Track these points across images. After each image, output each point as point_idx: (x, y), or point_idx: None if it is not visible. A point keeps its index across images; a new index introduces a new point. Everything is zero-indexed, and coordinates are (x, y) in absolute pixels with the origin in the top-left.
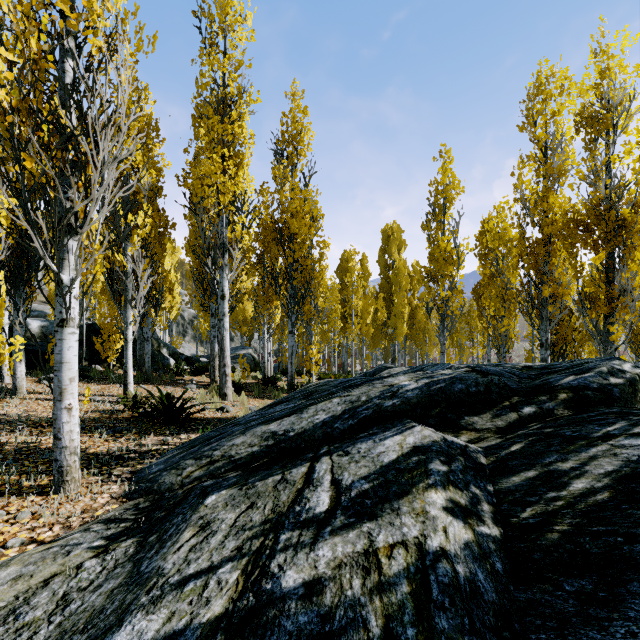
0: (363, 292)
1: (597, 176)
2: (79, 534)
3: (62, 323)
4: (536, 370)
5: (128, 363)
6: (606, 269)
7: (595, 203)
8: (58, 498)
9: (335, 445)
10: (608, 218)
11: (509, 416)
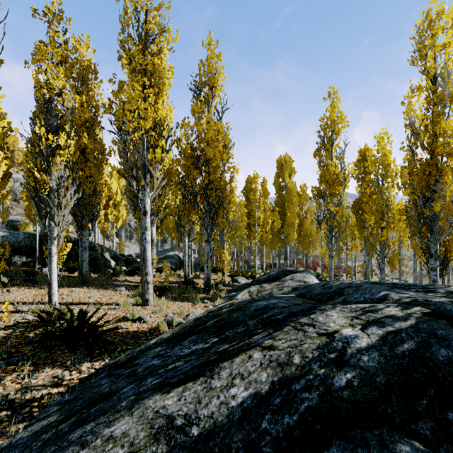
0: (263, 207)
1: None
2: None
3: None
4: None
5: (52, 275)
6: None
7: None
8: None
9: None
10: None
11: None
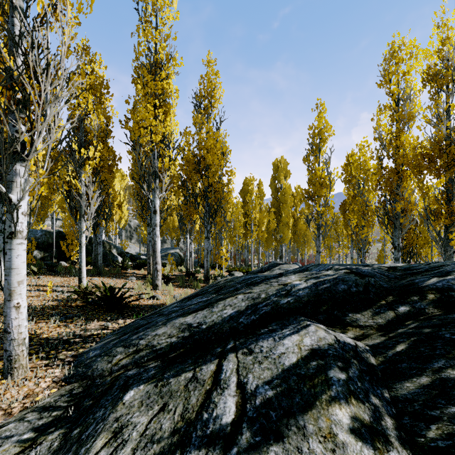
0: (259, 208)
1: (439, 119)
2: (13, 425)
3: (11, 235)
4: (400, 271)
5: (82, 262)
6: (447, 190)
7: (438, 140)
8: (5, 384)
9: (240, 340)
10: (448, 151)
11: (387, 314)
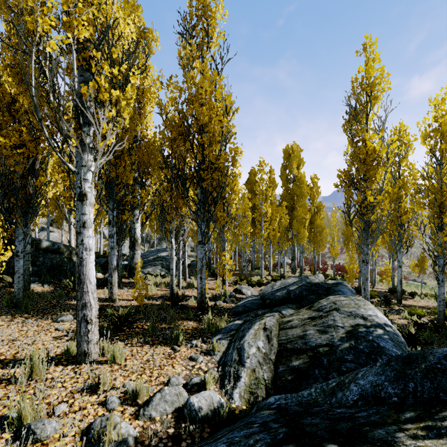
0: (270, 201)
1: None
2: None
3: None
4: None
5: None
6: None
7: None
8: None
9: None
10: None
11: None
